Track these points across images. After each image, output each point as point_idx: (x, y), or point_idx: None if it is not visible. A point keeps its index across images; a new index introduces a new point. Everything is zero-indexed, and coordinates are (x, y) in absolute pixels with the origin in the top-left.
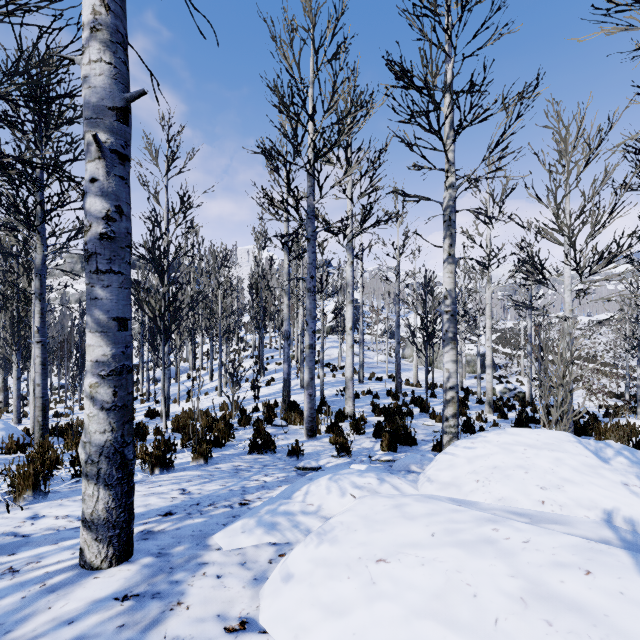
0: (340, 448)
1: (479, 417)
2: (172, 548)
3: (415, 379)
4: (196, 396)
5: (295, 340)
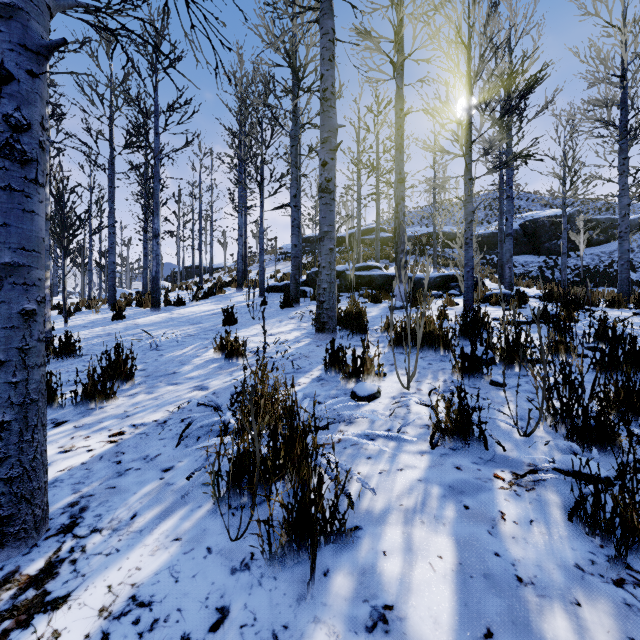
0: None
1: None
2: None
3: None
4: None
5: None
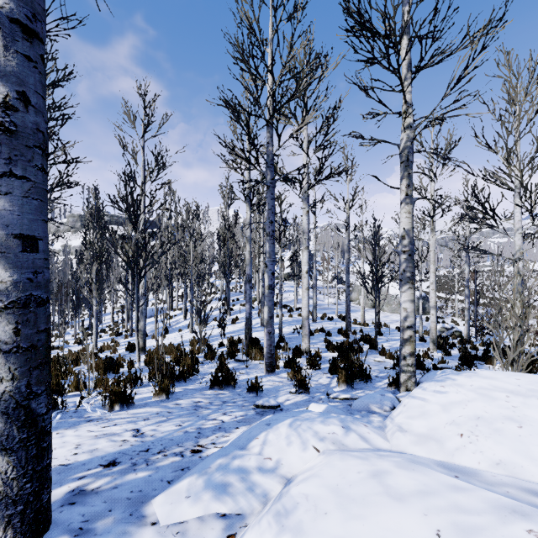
0: (298, 385)
1: (426, 354)
2: (98, 520)
3: (362, 319)
4: (171, 332)
5: (257, 285)
